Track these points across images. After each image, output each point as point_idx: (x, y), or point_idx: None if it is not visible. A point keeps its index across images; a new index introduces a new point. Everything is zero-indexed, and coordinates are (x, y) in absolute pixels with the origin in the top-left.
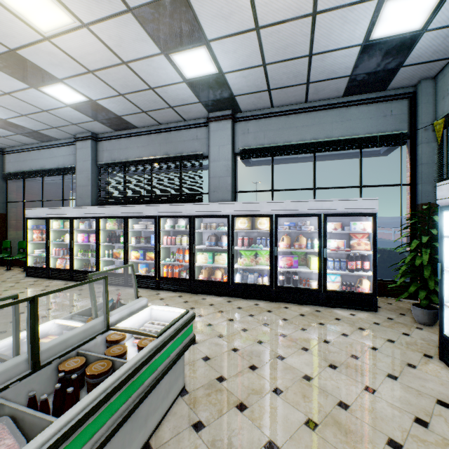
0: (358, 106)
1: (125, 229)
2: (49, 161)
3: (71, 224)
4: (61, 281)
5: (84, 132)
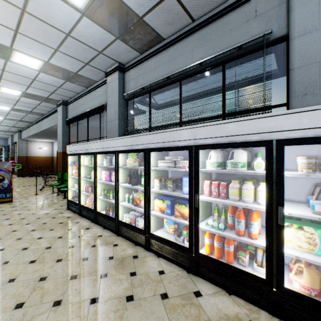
0: None
1: (146, 167)
2: (90, 104)
3: (95, 160)
4: (86, 222)
5: (112, 65)
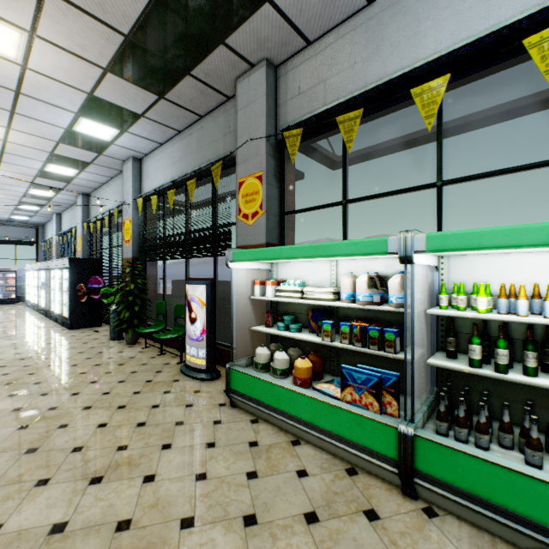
0: (15, 227)
1: None
2: None
3: None
4: None
5: None
